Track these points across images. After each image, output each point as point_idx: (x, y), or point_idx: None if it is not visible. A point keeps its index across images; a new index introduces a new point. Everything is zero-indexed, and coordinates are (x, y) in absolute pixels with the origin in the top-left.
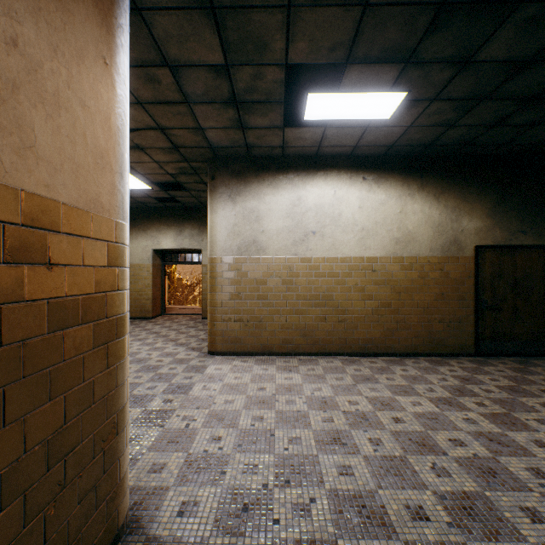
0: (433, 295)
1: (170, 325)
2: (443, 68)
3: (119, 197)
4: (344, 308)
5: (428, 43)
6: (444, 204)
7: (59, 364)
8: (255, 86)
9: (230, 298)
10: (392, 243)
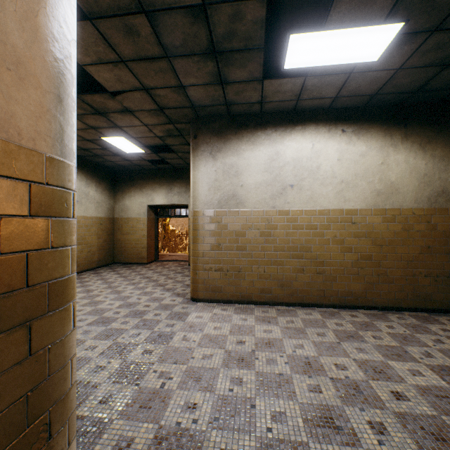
0: (418, 248)
1: (161, 271)
2: None
3: (54, 125)
4: (322, 260)
5: None
6: (430, 154)
7: None
8: (233, 30)
9: (211, 249)
10: (373, 195)
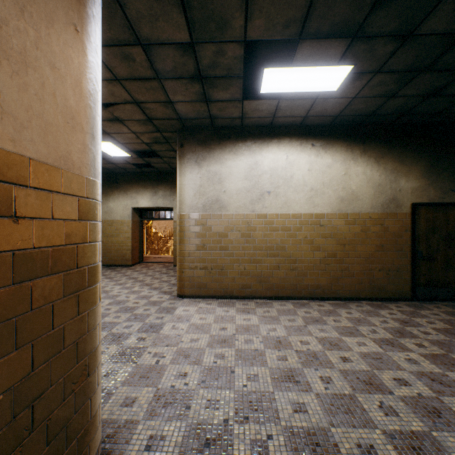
0: (373, 247)
1: (146, 272)
2: (387, 42)
3: (90, 156)
4: (295, 258)
5: (374, 18)
6: (383, 167)
7: (26, 313)
8: (217, 62)
9: (196, 249)
10: (338, 202)
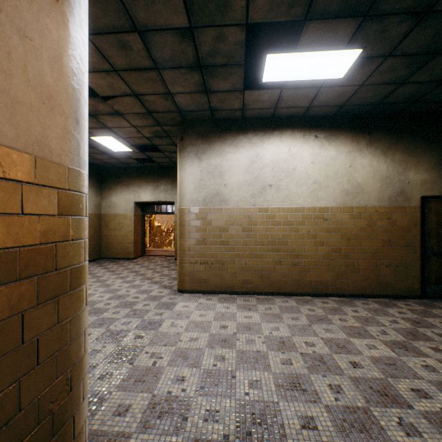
0: (380, 242)
1: (148, 265)
2: (401, 20)
3: (74, 142)
4: (298, 253)
5: None
6: (391, 158)
7: None
8: (217, 49)
9: (196, 243)
10: (342, 195)
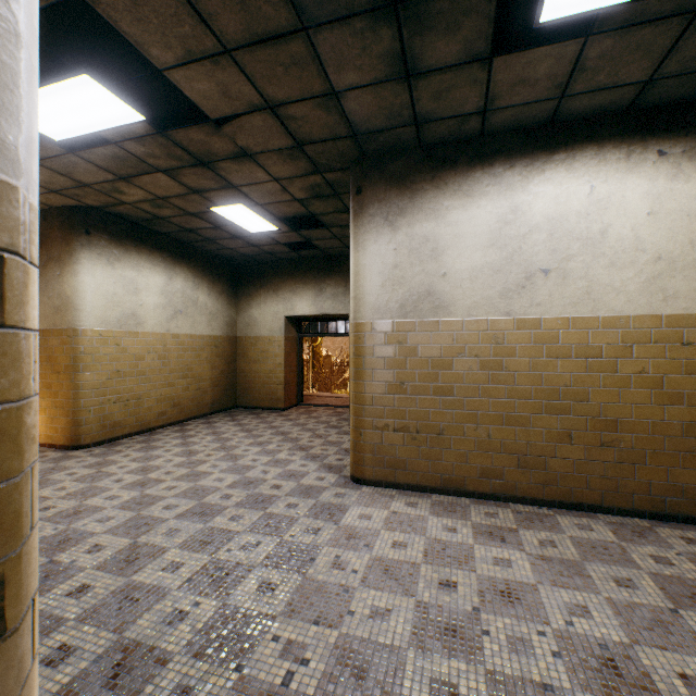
0: None
1: (305, 422)
2: None
3: None
4: (612, 419)
5: None
6: None
7: None
8: None
9: (386, 391)
10: None
